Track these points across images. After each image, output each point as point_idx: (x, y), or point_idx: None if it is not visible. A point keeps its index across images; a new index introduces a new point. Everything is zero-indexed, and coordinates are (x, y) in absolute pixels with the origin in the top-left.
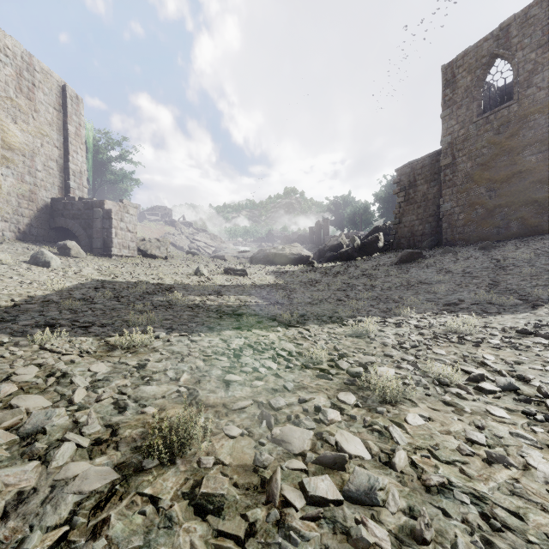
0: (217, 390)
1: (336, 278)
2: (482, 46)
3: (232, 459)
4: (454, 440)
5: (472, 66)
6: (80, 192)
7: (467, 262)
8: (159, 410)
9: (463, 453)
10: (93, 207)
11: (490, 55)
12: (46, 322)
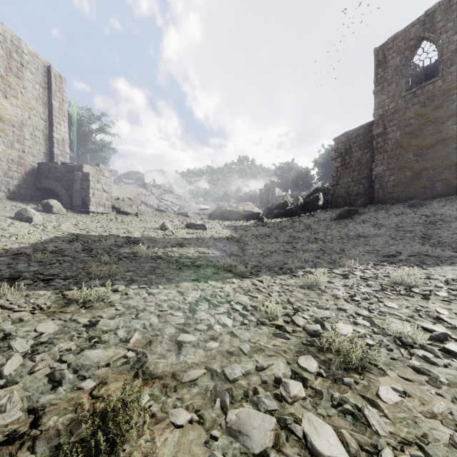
0: (168, 354)
1: (283, 232)
2: (410, 31)
3: None
4: (442, 427)
5: (401, 48)
6: (63, 158)
7: (398, 217)
8: (98, 384)
9: None
10: (73, 170)
11: (417, 38)
12: (11, 275)
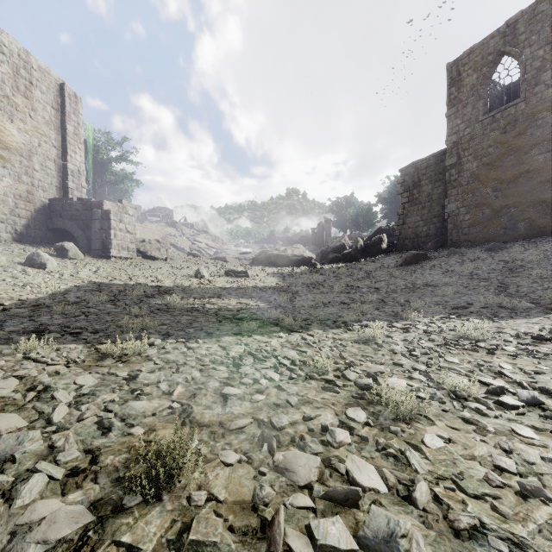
0: (213, 406)
1: (339, 280)
2: (488, 43)
3: (228, 493)
4: (479, 467)
5: (478, 64)
6: (78, 193)
7: (473, 263)
8: (147, 431)
9: (493, 484)
10: (91, 207)
11: (496, 52)
12: (35, 327)
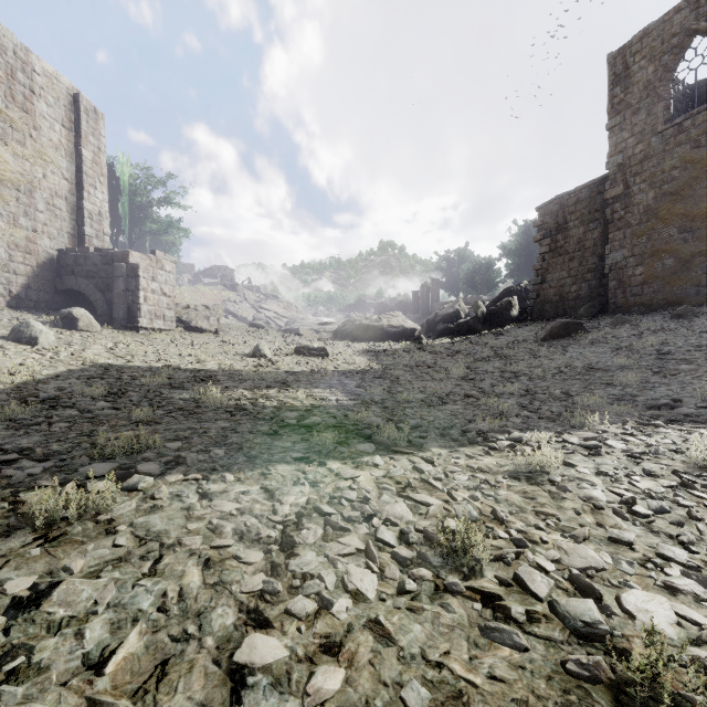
0: None
1: (457, 360)
2: (672, 20)
3: None
4: None
5: (655, 51)
6: (99, 242)
7: (658, 336)
8: None
9: None
10: (113, 261)
11: (685, 31)
12: None
